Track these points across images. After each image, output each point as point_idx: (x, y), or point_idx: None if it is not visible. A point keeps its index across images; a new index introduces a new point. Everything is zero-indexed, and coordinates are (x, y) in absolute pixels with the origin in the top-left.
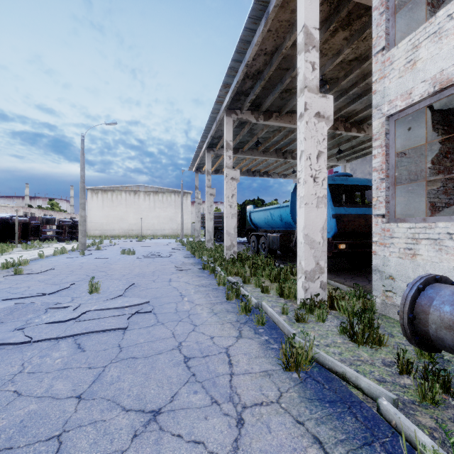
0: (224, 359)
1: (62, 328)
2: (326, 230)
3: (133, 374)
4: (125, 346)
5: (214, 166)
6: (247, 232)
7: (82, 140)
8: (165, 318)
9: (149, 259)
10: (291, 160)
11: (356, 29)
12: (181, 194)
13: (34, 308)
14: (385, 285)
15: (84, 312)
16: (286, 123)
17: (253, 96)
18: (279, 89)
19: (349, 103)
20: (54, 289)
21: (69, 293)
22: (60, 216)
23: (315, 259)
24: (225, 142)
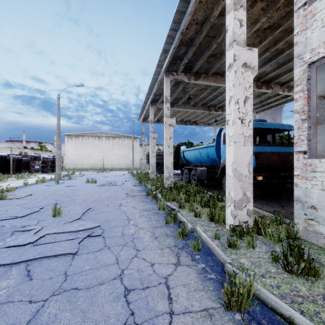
0: (164, 292)
1: (19, 252)
2: (252, 165)
3: (70, 312)
4: (71, 274)
5: (156, 117)
6: (180, 166)
7: (58, 97)
8: (112, 242)
9: (106, 187)
10: (214, 112)
11: (272, 0)
12: (132, 138)
13: (2, 231)
14: (307, 214)
15: (43, 236)
16: (212, 82)
17: (186, 60)
18: (207, 53)
19: (261, 66)
20: (26, 212)
21: (37, 216)
22: (46, 154)
23: (242, 190)
24: (165, 97)
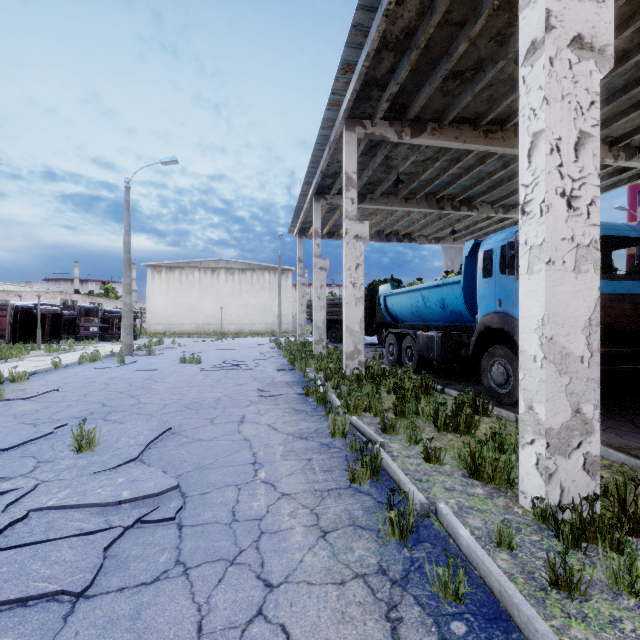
0: None
1: None
2: (598, 328)
3: None
4: None
5: (327, 226)
6: (377, 328)
7: (127, 188)
8: (199, 545)
9: (220, 372)
10: (451, 212)
11: None
12: (278, 271)
13: None
14: None
15: (20, 518)
16: (451, 141)
17: (395, 87)
18: (444, 68)
19: None
20: (21, 437)
21: (42, 448)
22: (113, 304)
23: (571, 401)
24: (345, 174)
